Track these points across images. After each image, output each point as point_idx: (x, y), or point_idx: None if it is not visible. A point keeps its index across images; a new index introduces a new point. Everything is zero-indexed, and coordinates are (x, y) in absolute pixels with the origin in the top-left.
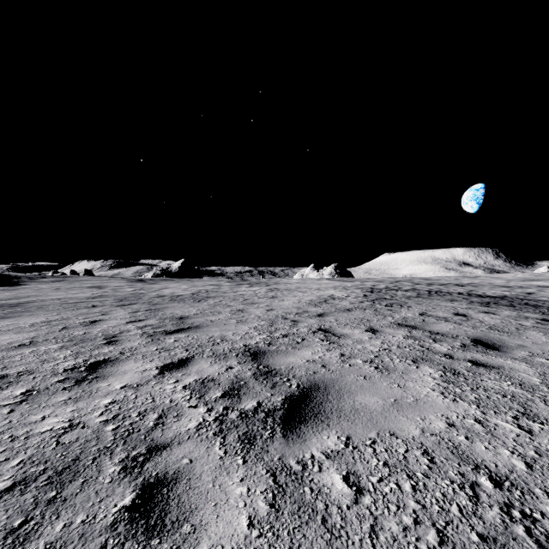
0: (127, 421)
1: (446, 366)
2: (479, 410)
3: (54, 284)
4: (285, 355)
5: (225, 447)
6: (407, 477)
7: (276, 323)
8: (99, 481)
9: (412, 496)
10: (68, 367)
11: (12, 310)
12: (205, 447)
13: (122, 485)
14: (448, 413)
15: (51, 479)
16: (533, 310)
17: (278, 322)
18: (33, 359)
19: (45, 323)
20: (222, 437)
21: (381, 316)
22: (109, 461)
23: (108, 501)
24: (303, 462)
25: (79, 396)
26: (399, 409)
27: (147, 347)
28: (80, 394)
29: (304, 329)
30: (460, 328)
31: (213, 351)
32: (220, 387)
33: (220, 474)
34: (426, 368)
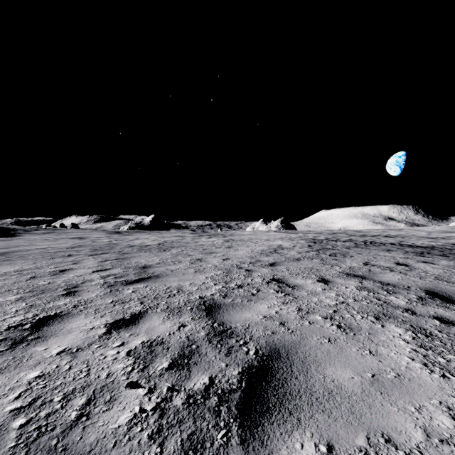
0: (44, 410)
1: (413, 325)
2: None
3: (44, 235)
4: (240, 309)
5: None
6: None
7: (232, 273)
8: None
9: None
10: (13, 324)
11: None
12: None
13: None
14: (445, 398)
15: None
16: None
17: (233, 272)
18: None
19: (17, 272)
20: (159, 445)
21: (328, 266)
22: None
23: None
24: None
25: (4, 366)
26: (382, 391)
27: (103, 299)
28: (7, 362)
29: (258, 279)
30: (408, 279)
31: (167, 304)
32: (169, 353)
33: None
34: (393, 327)
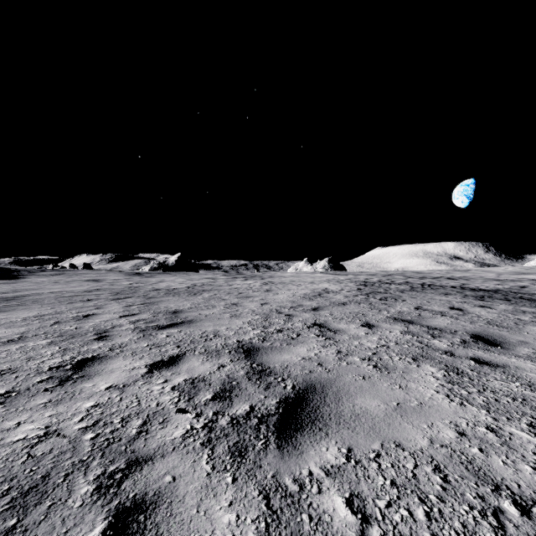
0: (108, 428)
1: (448, 365)
2: (490, 416)
3: (53, 277)
4: (279, 352)
5: (213, 461)
6: (419, 500)
7: (271, 318)
8: (68, 505)
9: (427, 526)
10: (53, 365)
11: (7, 303)
12: (191, 461)
13: (93, 510)
14: (456, 419)
15: (15, 501)
16: (529, 304)
17: (272, 317)
18: (19, 356)
19: (38, 318)
20: (210, 449)
21: (376, 311)
22: (82, 478)
23: (75, 532)
24: (300, 481)
25: (60, 398)
26: (403, 414)
27: (138, 343)
28: (61, 395)
29: (298, 324)
30: (457, 323)
31: (205, 347)
32: (211, 388)
33: (206, 496)
34: (428, 367)
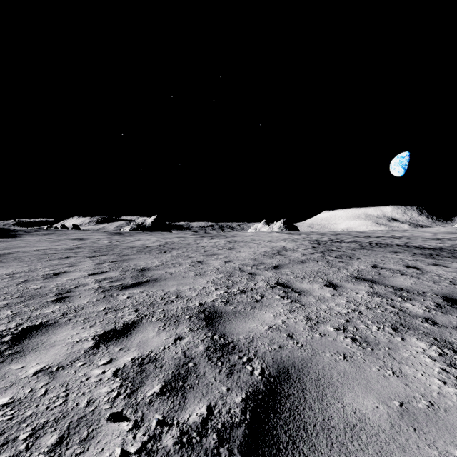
0: (4, 453)
1: (437, 338)
2: None
3: (45, 236)
4: (243, 318)
5: None
6: None
7: (234, 276)
8: None
9: None
10: None
11: None
12: None
13: None
14: None
15: None
16: None
17: (235, 275)
18: None
19: (9, 276)
20: None
21: (335, 269)
22: None
23: None
24: None
25: None
26: (415, 427)
27: (95, 306)
28: None
29: (261, 284)
30: (421, 283)
31: (164, 312)
32: (162, 373)
33: None
34: (414, 340)
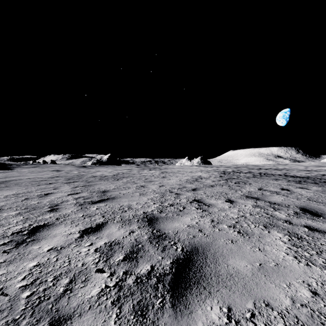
0: (42, 287)
1: (290, 231)
2: None
3: (31, 169)
4: (172, 221)
5: (120, 320)
6: None
7: (165, 195)
8: None
9: None
10: (15, 231)
11: None
12: (102, 320)
13: None
14: (307, 278)
15: None
16: None
17: (166, 195)
18: None
19: (15, 195)
20: (119, 308)
21: (233, 191)
22: None
23: None
24: None
25: (13, 259)
26: (265, 274)
27: (77, 214)
28: (14, 256)
29: (184, 200)
30: (288, 200)
31: (121, 217)
32: (123, 250)
33: None
34: (276, 232)
